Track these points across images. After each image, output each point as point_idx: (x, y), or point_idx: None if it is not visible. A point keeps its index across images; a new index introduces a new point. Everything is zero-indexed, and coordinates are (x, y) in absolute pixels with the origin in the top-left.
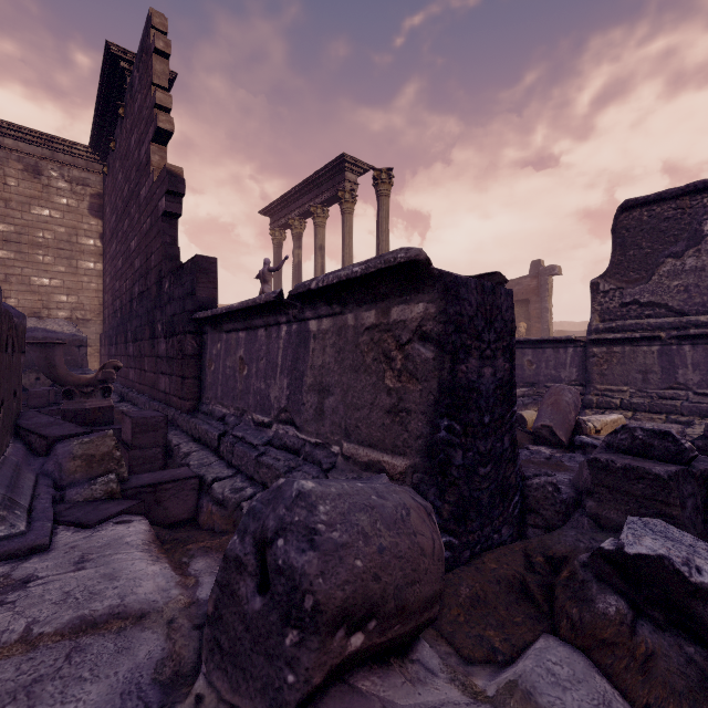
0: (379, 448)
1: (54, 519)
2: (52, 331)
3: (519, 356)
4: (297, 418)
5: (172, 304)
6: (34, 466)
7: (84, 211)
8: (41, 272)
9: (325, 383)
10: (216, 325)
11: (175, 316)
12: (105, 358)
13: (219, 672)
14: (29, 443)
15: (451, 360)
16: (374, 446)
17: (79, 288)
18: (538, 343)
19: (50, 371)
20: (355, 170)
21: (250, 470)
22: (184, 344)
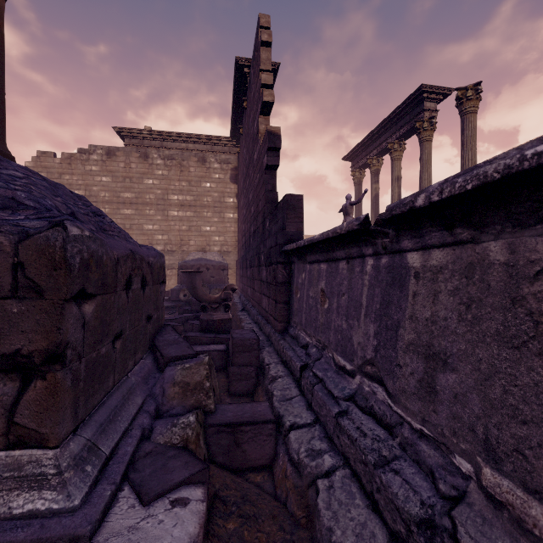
0: None
1: (126, 472)
2: (209, 260)
3: None
4: (388, 381)
5: (269, 239)
6: (149, 385)
7: (227, 181)
8: (206, 223)
9: (438, 347)
10: (300, 256)
11: (271, 249)
12: (238, 277)
13: None
14: (157, 358)
15: None
16: None
17: (224, 231)
18: None
19: (193, 291)
20: (434, 98)
21: (329, 428)
22: (276, 273)
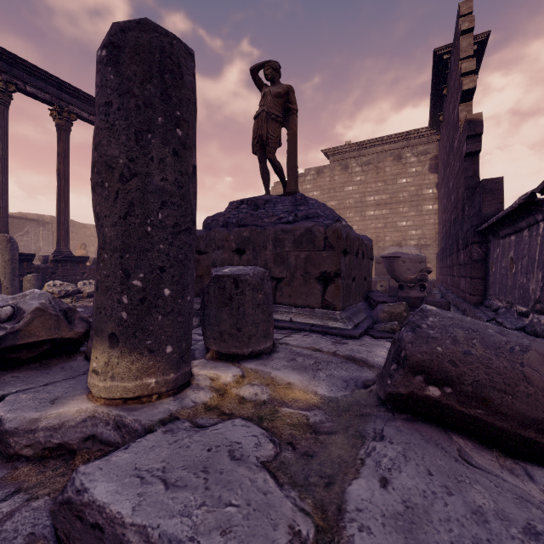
0: None
1: (365, 332)
2: (405, 253)
3: None
4: None
5: (465, 223)
6: (368, 313)
7: (425, 172)
8: (401, 218)
9: None
10: (494, 234)
11: (467, 232)
12: (437, 271)
13: (379, 383)
14: (370, 303)
15: None
16: None
17: (422, 224)
18: None
19: (391, 273)
20: None
21: None
22: (471, 252)
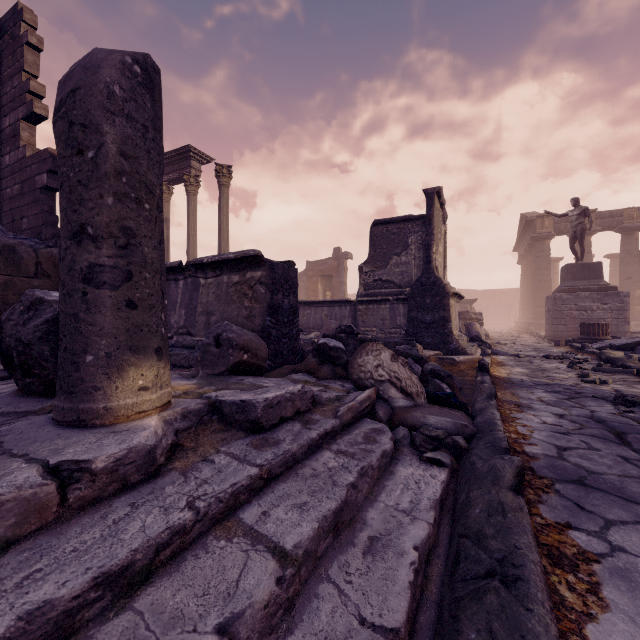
0: None
1: None
2: None
3: (320, 312)
4: (192, 330)
5: None
6: None
7: None
8: None
9: (211, 309)
10: None
11: None
12: None
13: (207, 369)
14: None
15: (272, 294)
16: None
17: None
18: (331, 303)
19: None
20: (199, 160)
21: None
22: None
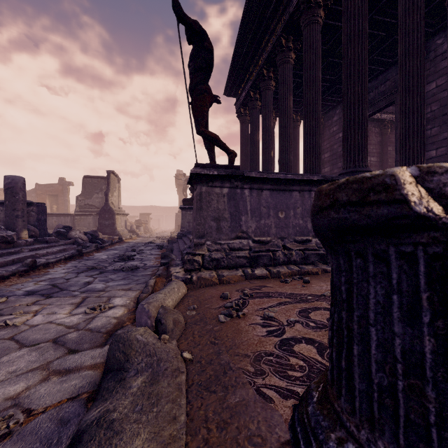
0: None
1: None
2: None
3: (51, 219)
4: None
5: None
6: None
7: None
8: None
9: None
10: None
11: None
12: None
13: None
14: None
15: (38, 215)
16: None
17: None
18: (58, 215)
19: None
20: None
21: None
22: None
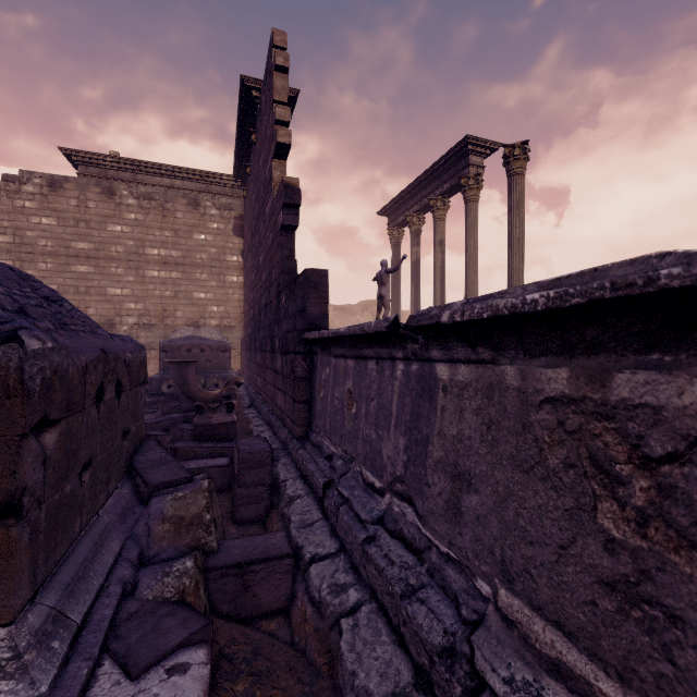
0: (584, 646)
1: (106, 642)
2: (204, 338)
3: None
4: (417, 501)
5: (285, 321)
6: (128, 524)
7: (230, 233)
8: (199, 288)
9: (463, 467)
10: (324, 347)
11: (288, 334)
12: (244, 361)
13: None
14: (137, 485)
15: None
16: (569, 632)
17: (226, 299)
18: None
19: (184, 387)
20: (481, 152)
21: (355, 557)
22: (294, 365)
